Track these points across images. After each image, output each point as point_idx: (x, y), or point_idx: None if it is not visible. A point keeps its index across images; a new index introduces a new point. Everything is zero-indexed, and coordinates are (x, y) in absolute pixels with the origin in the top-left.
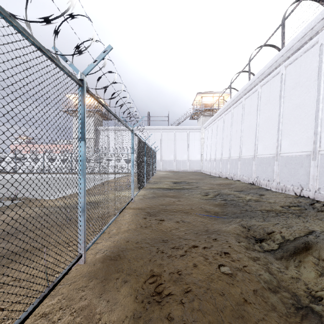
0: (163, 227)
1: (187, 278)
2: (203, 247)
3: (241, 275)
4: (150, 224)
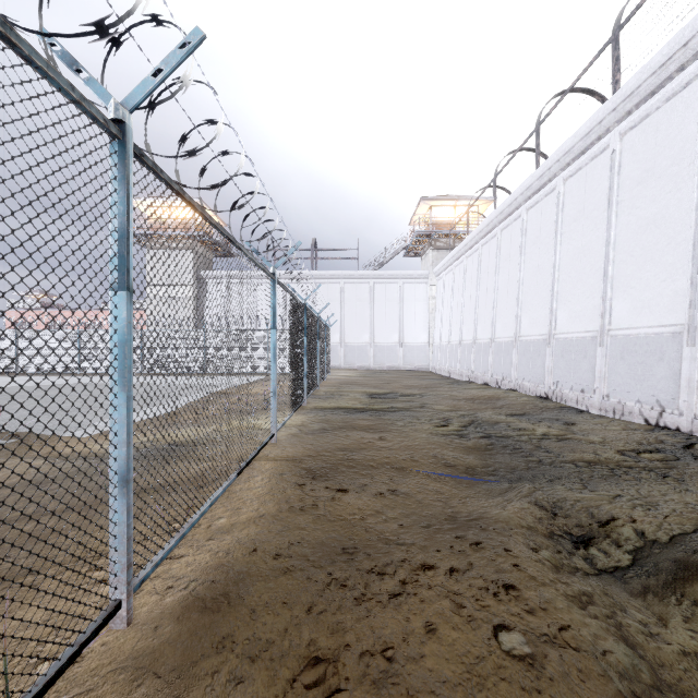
0: (344, 509)
1: (409, 673)
2: (447, 570)
3: (557, 659)
4: (312, 501)
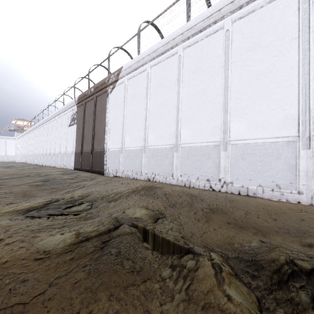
0: None
1: None
2: None
3: None
4: None
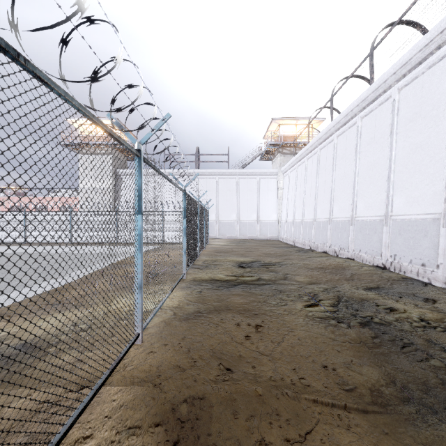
0: None
1: None
2: None
3: None
4: None
